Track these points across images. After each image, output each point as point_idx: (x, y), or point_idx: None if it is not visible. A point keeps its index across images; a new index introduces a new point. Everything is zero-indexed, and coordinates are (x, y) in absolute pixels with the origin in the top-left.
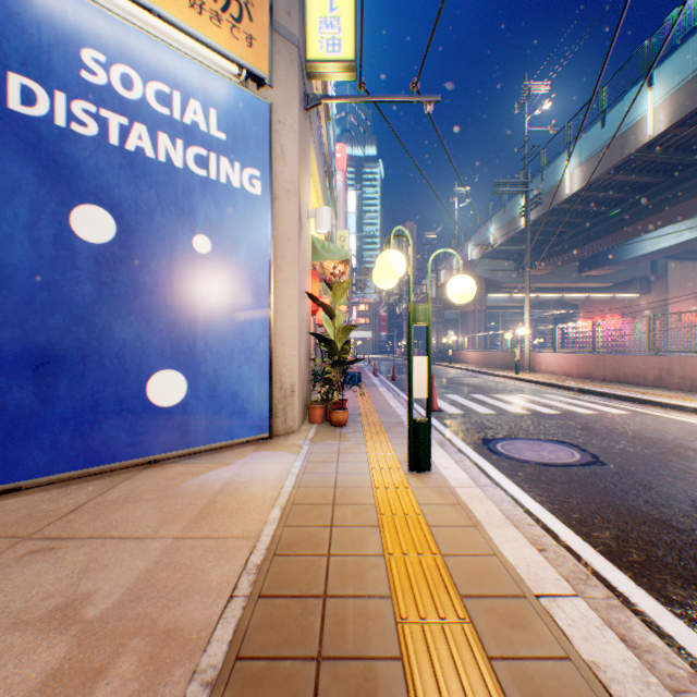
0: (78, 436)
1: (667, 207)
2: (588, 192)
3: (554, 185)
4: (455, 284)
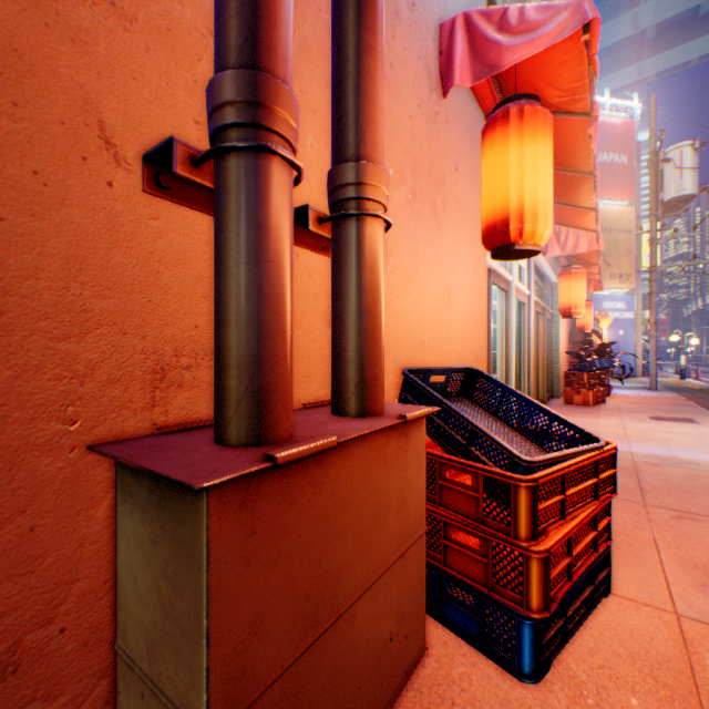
0: None
1: None
2: None
3: None
4: (691, 341)
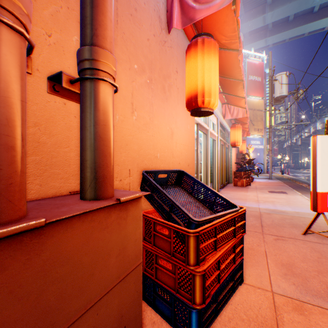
0: None
1: None
2: None
3: None
4: (286, 158)
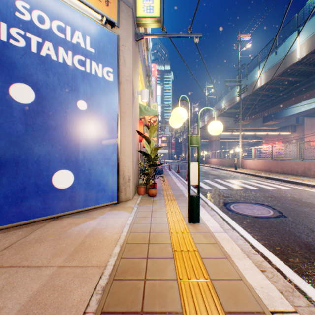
0: (14, 205)
1: (305, 92)
2: (268, 85)
3: (252, 82)
4: (212, 125)
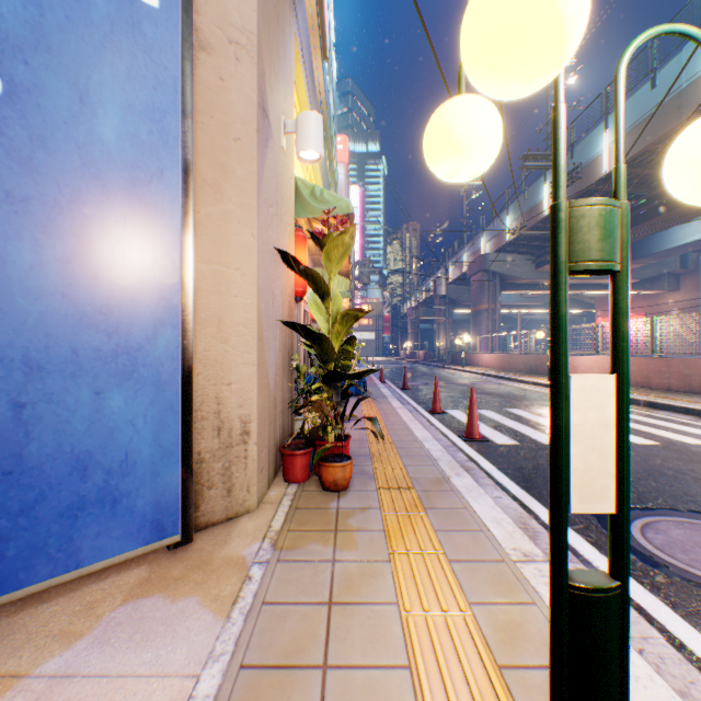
0: None
1: None
2: (629, 168)
3: (587, 163)
4: None
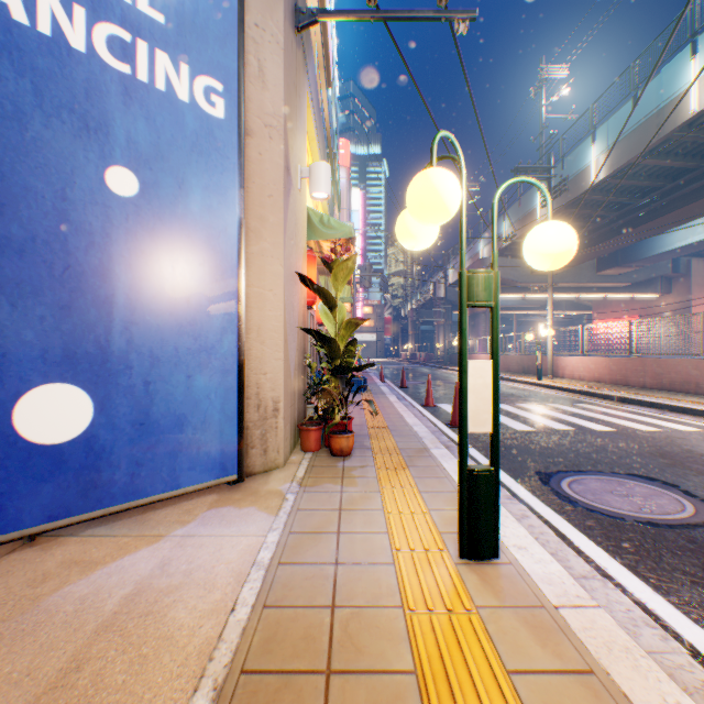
0: None
1: None
2: (616, 179)
3: (577, 173)
4: (544, 235)
